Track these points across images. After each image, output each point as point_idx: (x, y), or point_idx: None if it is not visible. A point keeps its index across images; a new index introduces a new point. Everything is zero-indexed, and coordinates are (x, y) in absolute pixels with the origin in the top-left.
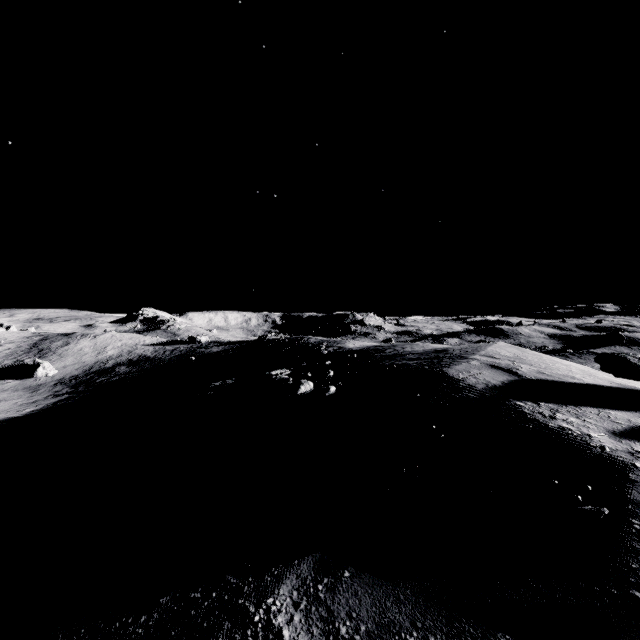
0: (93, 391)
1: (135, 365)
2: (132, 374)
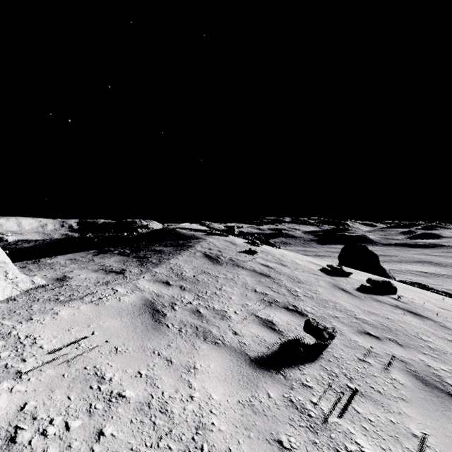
0: None
1: None
2: None
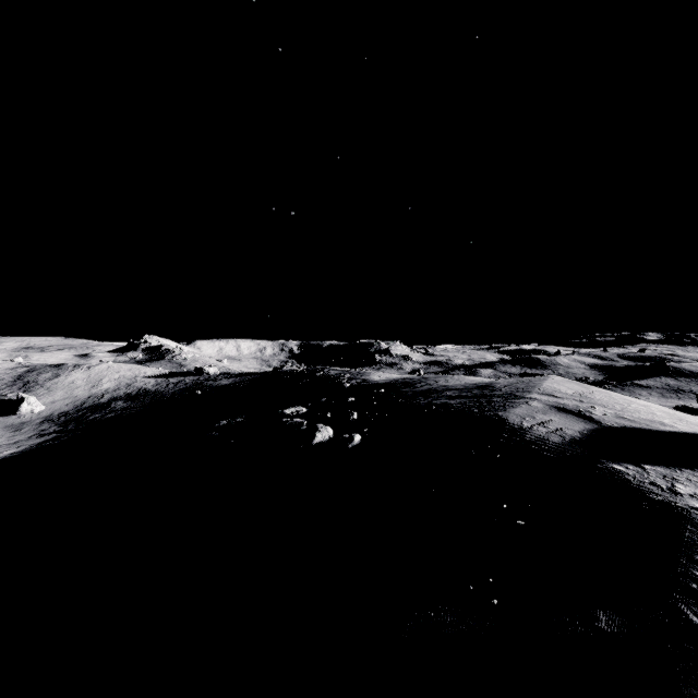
0: (84, 430)
1: (134, 400)
2: (130, 410)
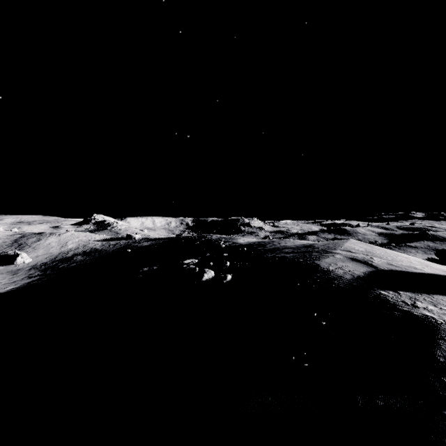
0: (57, 274)
1: (88, 255)
2: (85, 261)
